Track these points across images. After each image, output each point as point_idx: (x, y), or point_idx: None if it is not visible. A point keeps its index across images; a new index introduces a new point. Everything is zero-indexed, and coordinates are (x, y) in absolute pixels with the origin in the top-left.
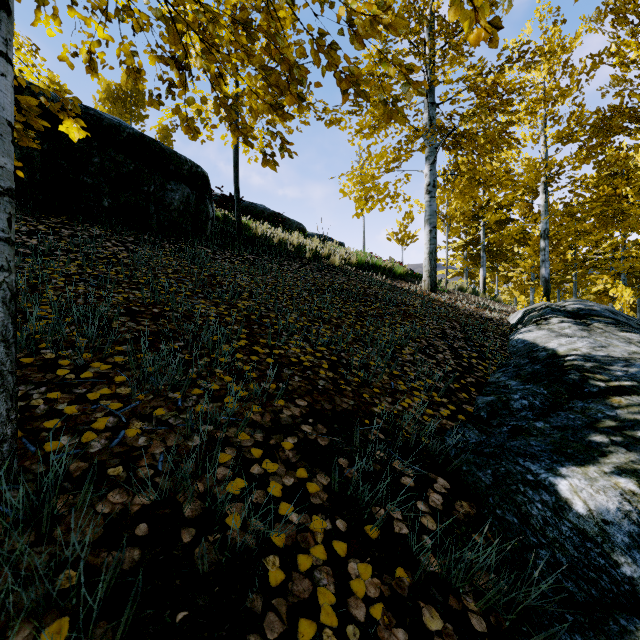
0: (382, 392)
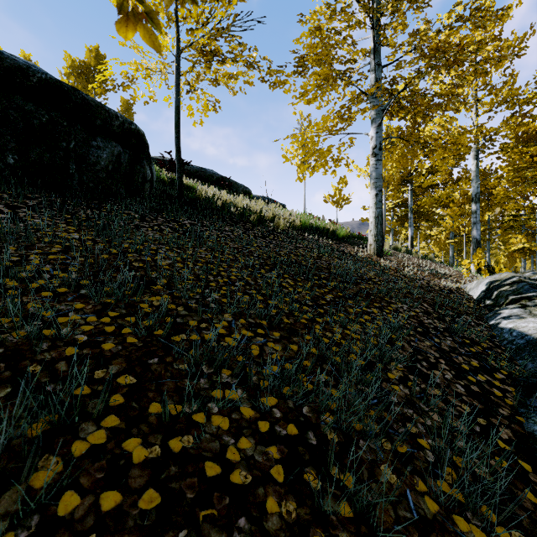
0: None
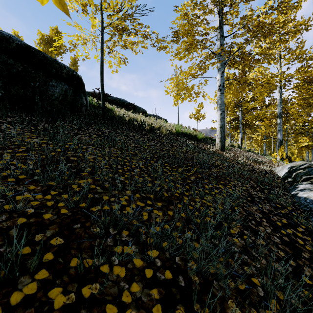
0: None
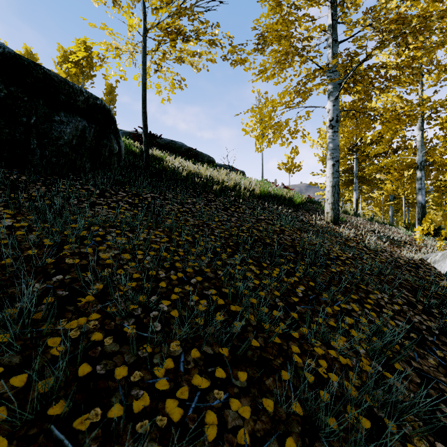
0: None
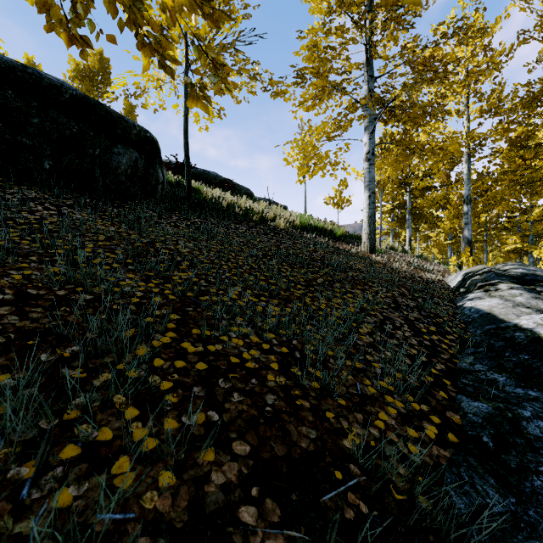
0: (349, 404)
